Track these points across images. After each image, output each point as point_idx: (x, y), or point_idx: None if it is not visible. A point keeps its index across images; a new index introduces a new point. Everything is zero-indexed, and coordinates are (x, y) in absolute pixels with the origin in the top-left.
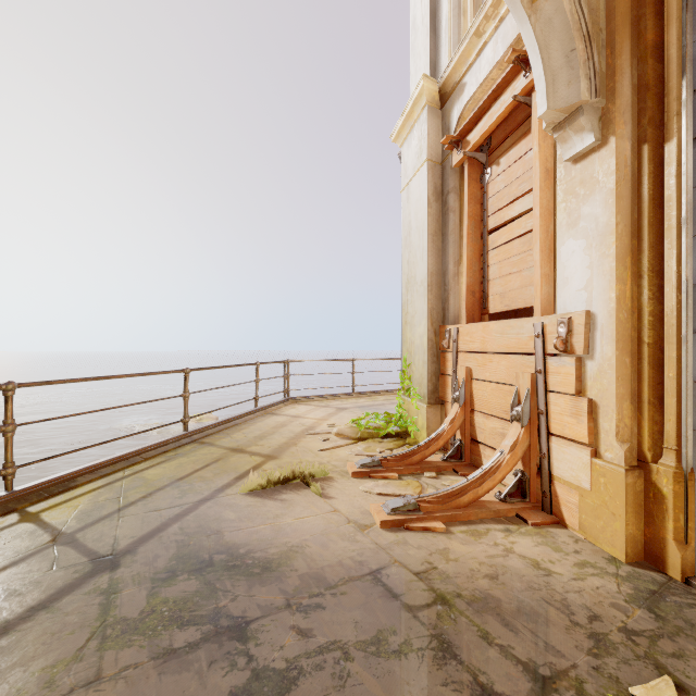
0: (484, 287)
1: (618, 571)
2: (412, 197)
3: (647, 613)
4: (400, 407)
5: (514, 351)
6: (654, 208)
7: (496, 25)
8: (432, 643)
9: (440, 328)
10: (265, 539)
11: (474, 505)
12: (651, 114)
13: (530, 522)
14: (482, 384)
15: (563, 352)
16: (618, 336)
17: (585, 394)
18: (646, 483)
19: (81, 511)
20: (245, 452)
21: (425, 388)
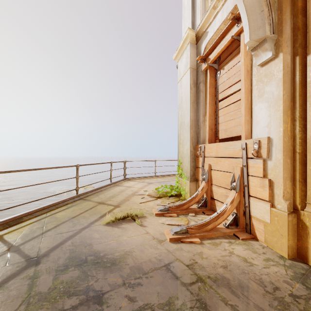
0: (217, 127)
1: (285, 263)
2: (183, 85)
3: (302, 286)
4: (177, 182)
5: (232, 156)
6: (301, 87)
7: (223, 3)
8: (196, 304)
9: (196, 146)
10: (113, 248)
11: (213, 229)
12: (300, 42)
13: (240, 238)
14: (216, 172)
15: (256, 157)
16: (284, 149)
17: (267, 177)
18: (298, 220)
19: (23, 234)
20: (105, 204)
21: (189, 174)
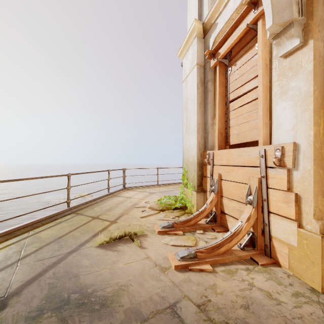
0: (227, 131)
1: (319, 299)
2: (188, 84)
3: None
4: (182, 193)
5: (247, 165)
6: None
7: None
8: None
9: (203, 152)
10: (105, 281)
11: (227, 252)
12: None
13: (260, 263)
14: (227, 182)
15: (278, 166)
16: (315, 157)
17: (292, 190)
18: None
19: None
20: (99, 219)
21: (196, 184)
